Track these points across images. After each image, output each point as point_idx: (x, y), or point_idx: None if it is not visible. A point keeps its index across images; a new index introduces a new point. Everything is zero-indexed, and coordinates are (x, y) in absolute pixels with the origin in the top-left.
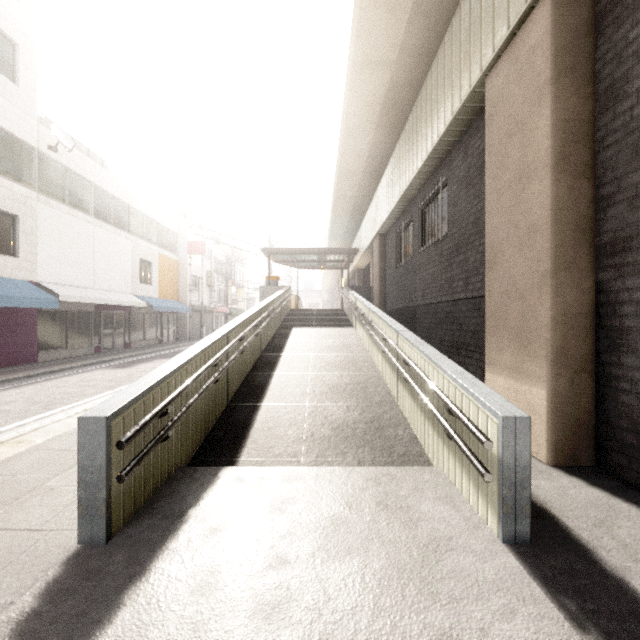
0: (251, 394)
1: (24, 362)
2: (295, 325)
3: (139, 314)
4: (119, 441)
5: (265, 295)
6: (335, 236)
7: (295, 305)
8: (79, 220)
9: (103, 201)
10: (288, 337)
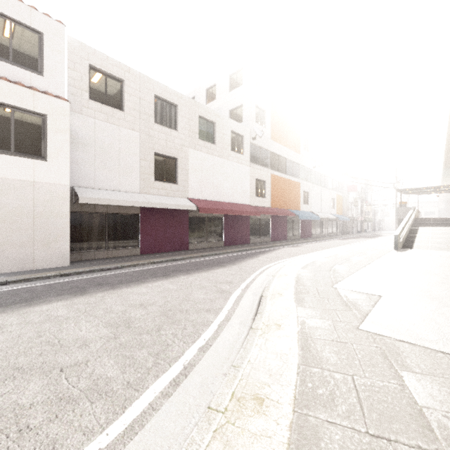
0: (409, 242)
1: (309, 237)
2: (420, 226)
3: (330, 221)
4: (399, 238)
5: (398, 212)
6: (447, 174)
7: (416, 215)
8: (318, 188)
9: (322, 179)
10: (417, 230)
